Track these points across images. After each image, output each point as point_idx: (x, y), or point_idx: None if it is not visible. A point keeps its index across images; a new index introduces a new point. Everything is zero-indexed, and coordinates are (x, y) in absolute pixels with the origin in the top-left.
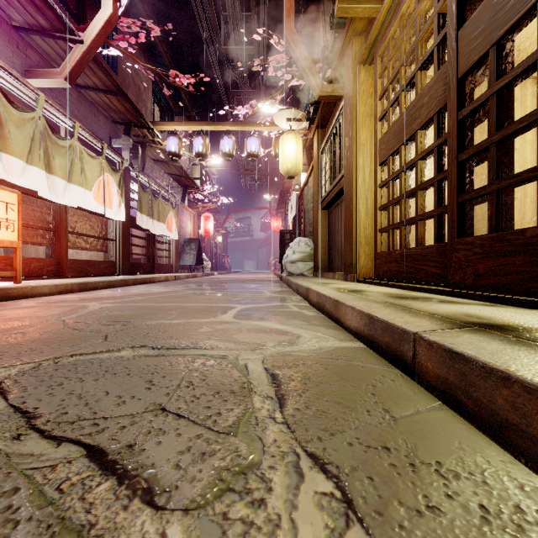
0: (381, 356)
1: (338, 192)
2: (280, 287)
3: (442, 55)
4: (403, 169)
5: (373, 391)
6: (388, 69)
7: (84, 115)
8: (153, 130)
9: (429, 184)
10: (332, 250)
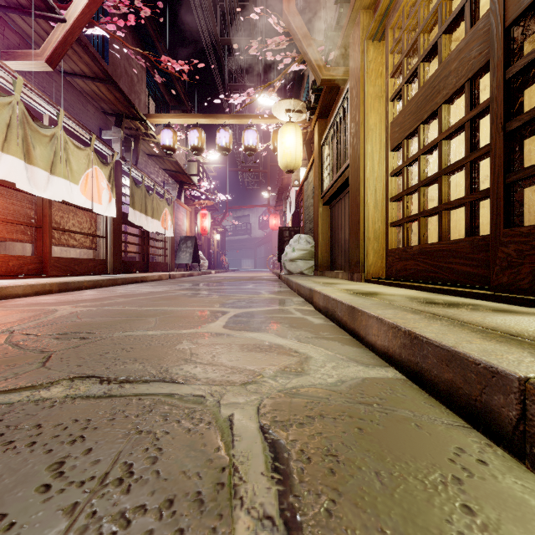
0: (435, 399)
1: (342, 184)
2: (279, 286)
3: (476, 9)
4: (423, 152)
5: (463, 496)
6: (403, 40)
7: (71, 104)
8: (146, 122)
9: (459, 166)
10: (334, 248)
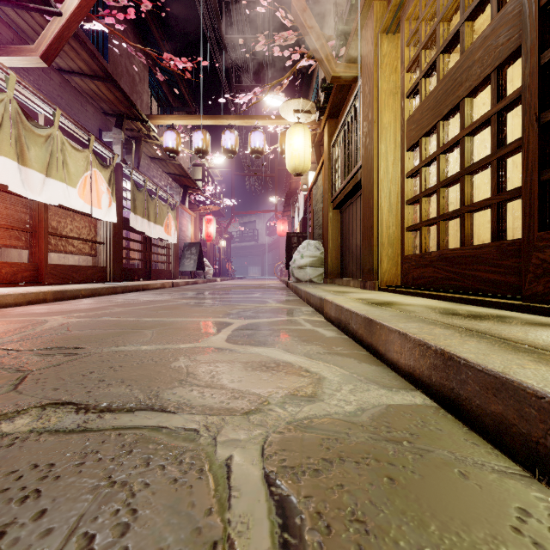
0: (478, 434)
1: (353, 187)
2: (287, 295)
3: None
4: (443, 150)
5: None
6: (420, 31)
7: (69, 104)
8: (147, 123)
9: (484, 164)
10: (345, 254)
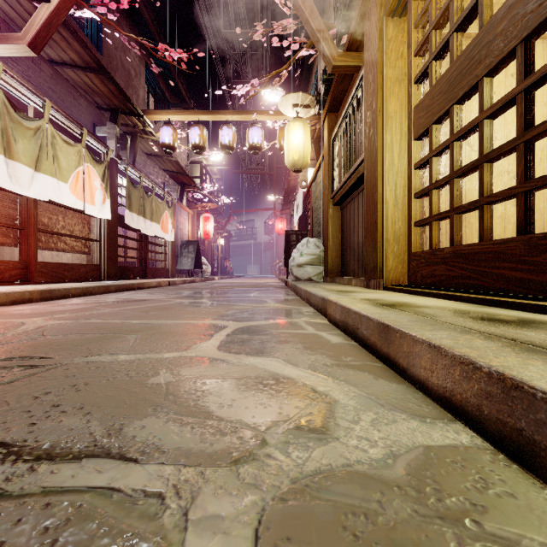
0: None
1: (355, 181)
2: (286, 294)
3: None
4: (457, 136)
5: None
6: (430, 10)
7: (60, 96)
8: (143, 117)
9: (508, 149)
10: (346, 252)
